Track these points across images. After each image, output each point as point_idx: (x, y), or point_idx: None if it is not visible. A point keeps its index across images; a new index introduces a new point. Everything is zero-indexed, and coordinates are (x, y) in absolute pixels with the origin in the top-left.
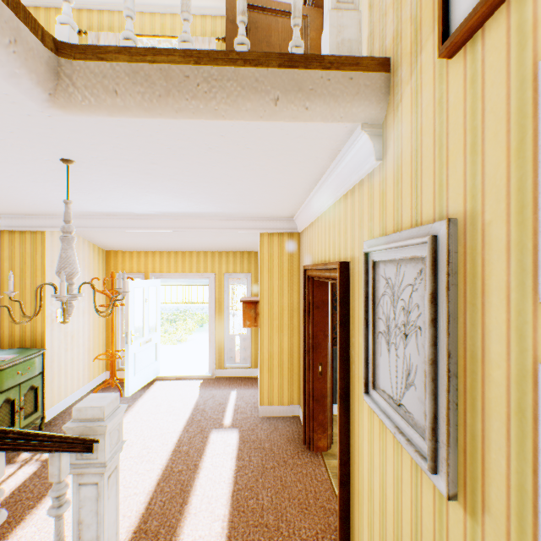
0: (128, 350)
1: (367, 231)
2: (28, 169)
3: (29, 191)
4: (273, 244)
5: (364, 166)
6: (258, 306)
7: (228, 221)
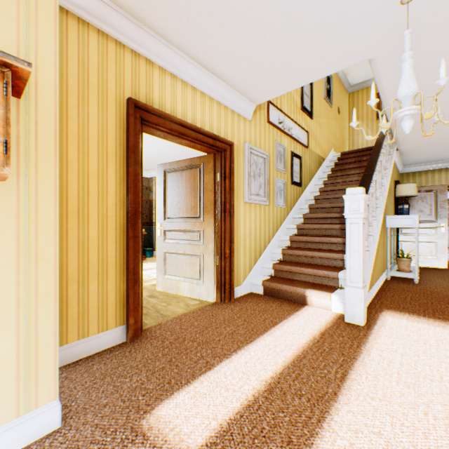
0: None
1: (243, 138)
2: None
3: None
4: None
5: (247, 115)
6: None
7: None
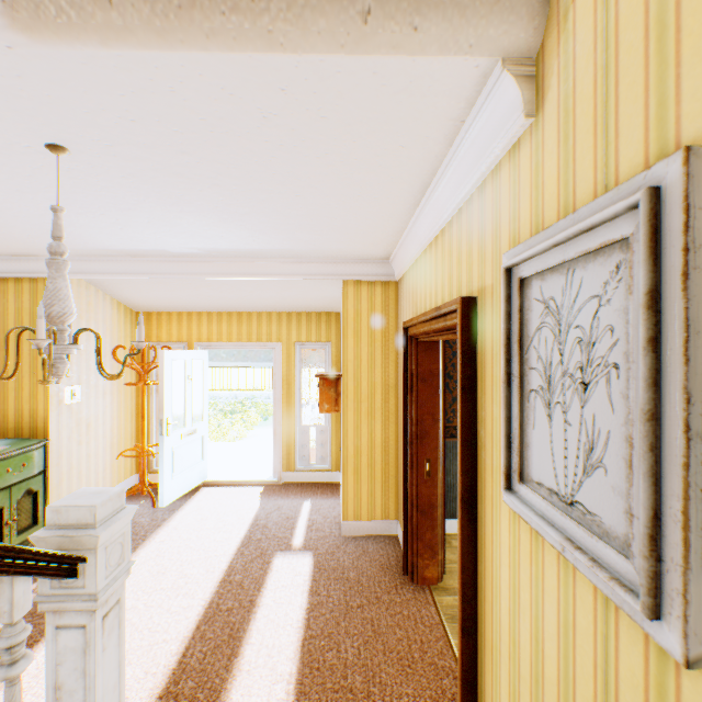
0: (164, 444)
1: (507, 239)
2: (4, 167)
3: (16, 211)
4: (361, 297)
5: (504, 136)
6: (340, 383)
7: (299, 264)
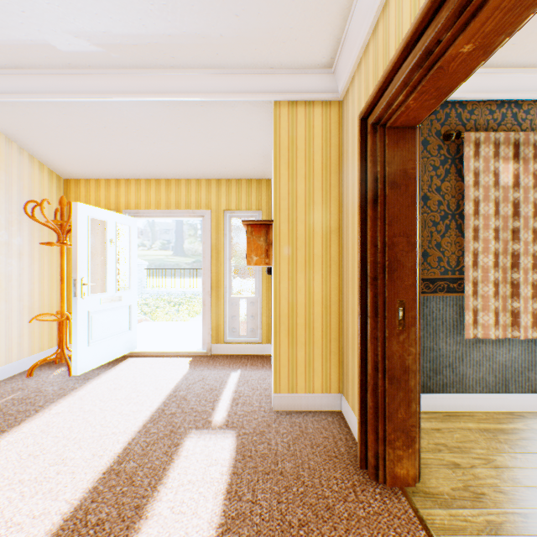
0: (77, 306)
1: None
2: None
3: None
4: (296, 121)
5: None
6: (271, 231)
7: (220, 77)
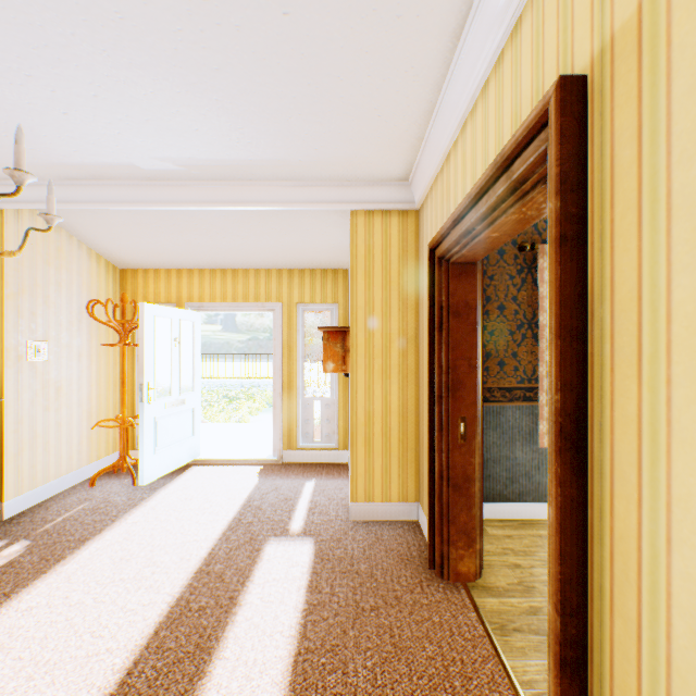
0: (144, 412)
1: None
2: None
3: None
4: (373, 230)
5: None
6: (348, 338)
7: (298, 188)
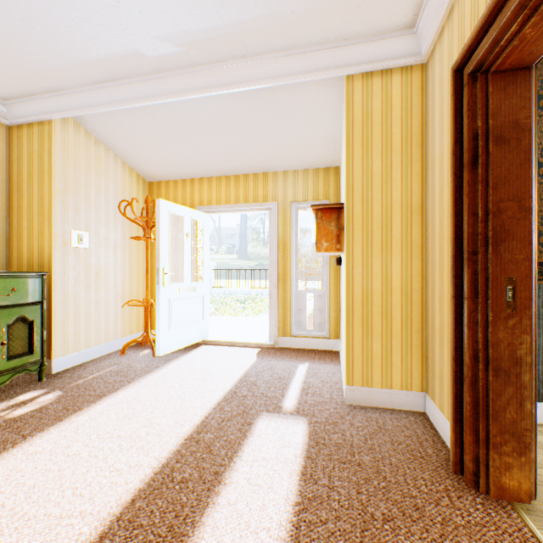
0: (160, 293)
1: None
2: None
3: None
4: (371, 93)
5: None
6: (342, 215)
7: (290, 58)
